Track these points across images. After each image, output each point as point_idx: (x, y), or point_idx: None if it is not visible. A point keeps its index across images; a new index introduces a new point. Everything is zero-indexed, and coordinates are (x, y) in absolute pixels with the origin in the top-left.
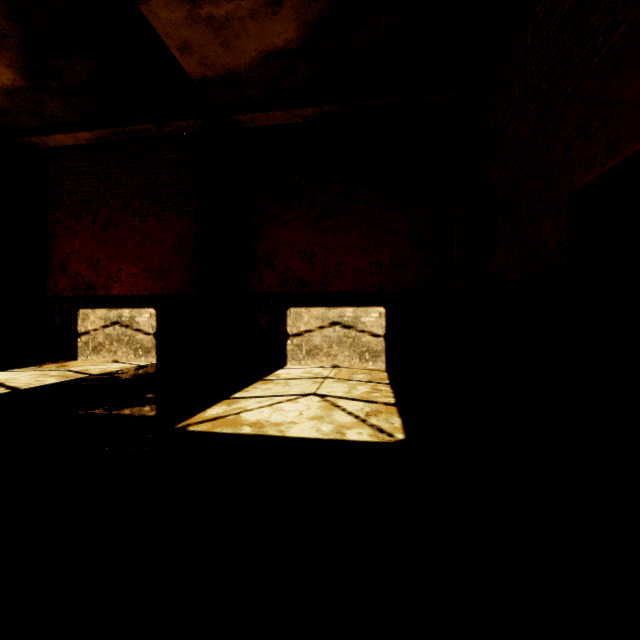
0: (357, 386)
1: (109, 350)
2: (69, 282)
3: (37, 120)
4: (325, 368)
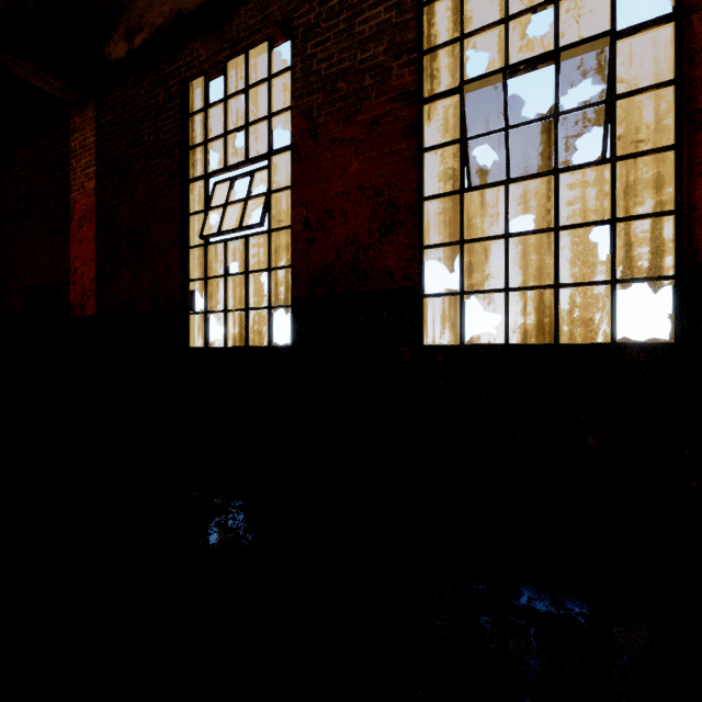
0: None
1: None
2: None
3: None
4: None
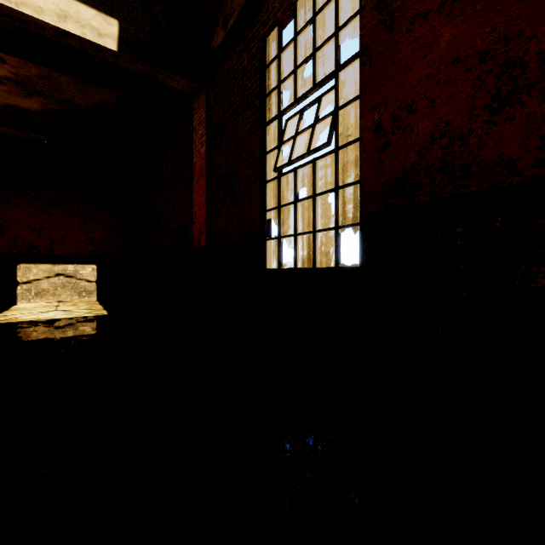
0: (81, 306)
1: None
2: None
3: None
4: (53, 303)
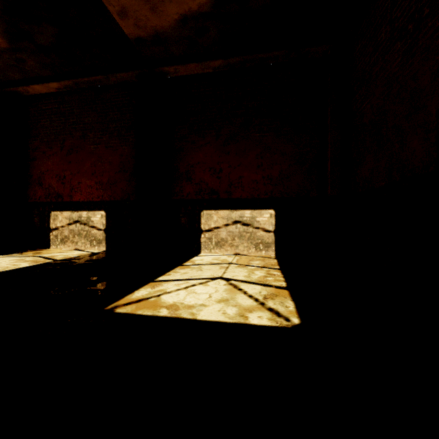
0: (254, 271)
1: (72, 241)
2: (44, 192)
3: (20, 74)
4: (229, 255)
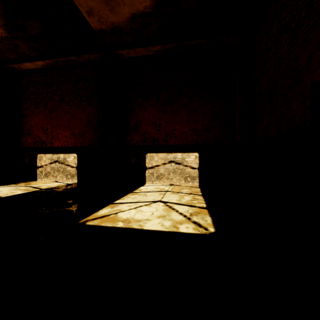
0: (184, 196)
1: (53, 175)
2: (32, 140)
3: (15, 55)
4: (166, 185)
